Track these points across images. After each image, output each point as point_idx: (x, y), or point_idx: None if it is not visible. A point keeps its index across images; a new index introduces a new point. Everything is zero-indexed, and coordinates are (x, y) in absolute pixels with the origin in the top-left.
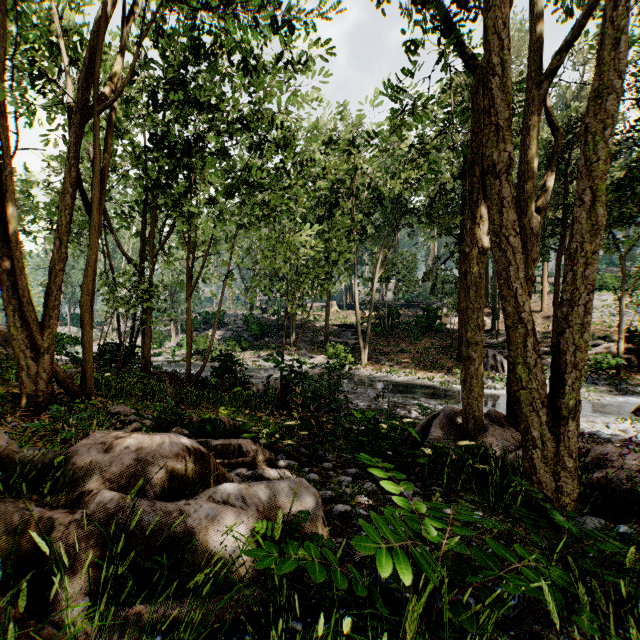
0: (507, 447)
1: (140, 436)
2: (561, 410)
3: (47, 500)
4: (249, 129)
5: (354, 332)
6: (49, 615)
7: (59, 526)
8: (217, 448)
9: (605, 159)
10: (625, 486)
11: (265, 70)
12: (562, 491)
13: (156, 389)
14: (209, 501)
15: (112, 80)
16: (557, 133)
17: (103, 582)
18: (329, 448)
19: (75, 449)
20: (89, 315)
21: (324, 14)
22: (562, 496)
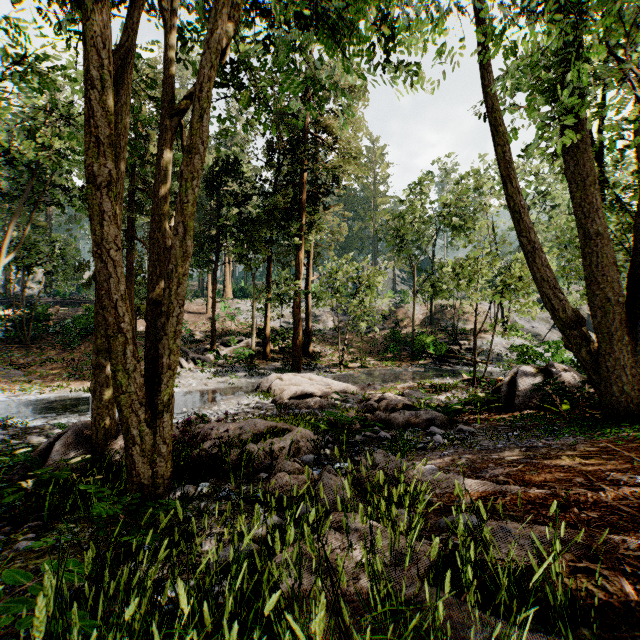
0: None
1: None
2: (158, 406)
3: None
4: None
5: None
6: None
7: None
8: None
9: (192, 203)
10: (215, 451)
11: None
12: (158, 475)
13: None
14: None
15: None
16: None
17: None
18: None
19: None
20: None
21: None
22: (158, 479)
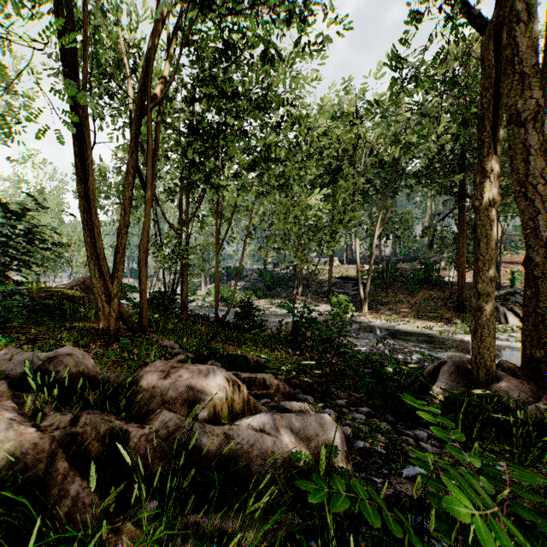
0: (523, 399)
1: (190, 367)
2: None
3: (122, 414)
4: (265, 111)
5: (354, 284)
6: (127, 511)
7: (133, 438)
8: (245, 380)
9: None
10: None
11: (280, 58)
12: None
13: (193, 328)
14: (248, 428)
15: (161, 83)
16: None
17: (168, 491)
18: (339, 386)
19: (141, 374)
20: (144, 268)
21: (330, 3)
22: None
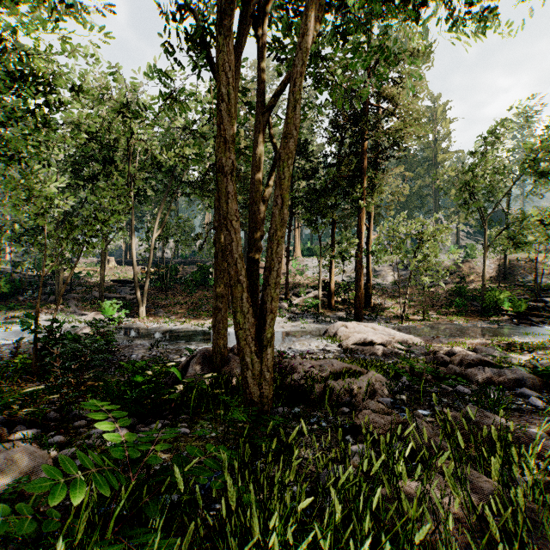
0: None
1: None
2: (263, 341)
3: None
4: None
5: (133, 287)
6: None
7: None
8: None
9: (287, 178)
10: (302, 382)
11: None
12: (263, 395)
13: None
14: None
15: None
16: (277, 150)
17: None
18: None
19: None
20: None
21: None
22: (263, 398)
